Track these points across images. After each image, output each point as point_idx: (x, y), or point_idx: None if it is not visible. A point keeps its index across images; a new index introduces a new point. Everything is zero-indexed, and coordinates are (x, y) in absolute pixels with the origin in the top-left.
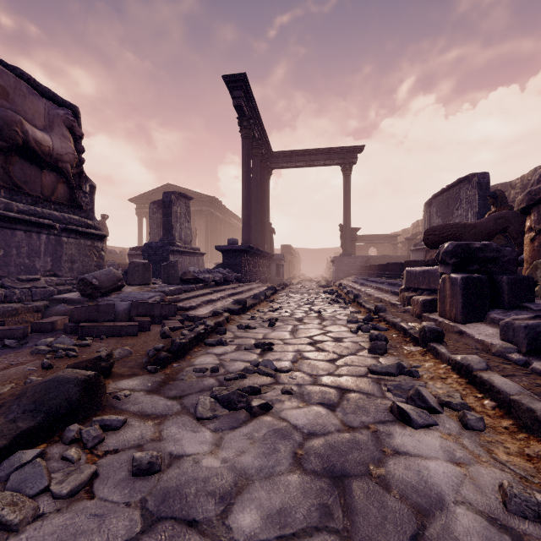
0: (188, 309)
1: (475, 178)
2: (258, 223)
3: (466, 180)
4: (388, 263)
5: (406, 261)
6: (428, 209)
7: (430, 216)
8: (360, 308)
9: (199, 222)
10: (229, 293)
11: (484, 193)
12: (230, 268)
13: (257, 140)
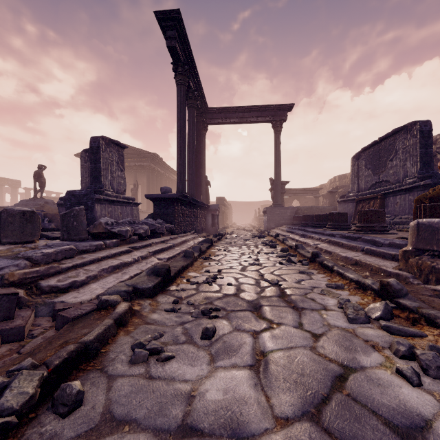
0: (67, 289)
1: (416, 127)
2: (194, 174)
3: (403, 130)
4: (331, 213)
5: (362, 211)
6: (356, 162)
7: (358, 169)
8: (332, 274)
9: (142, 177)
10: (154, 250)
11: (427, 141)
12: (162, 218)
13: (193, 91)
